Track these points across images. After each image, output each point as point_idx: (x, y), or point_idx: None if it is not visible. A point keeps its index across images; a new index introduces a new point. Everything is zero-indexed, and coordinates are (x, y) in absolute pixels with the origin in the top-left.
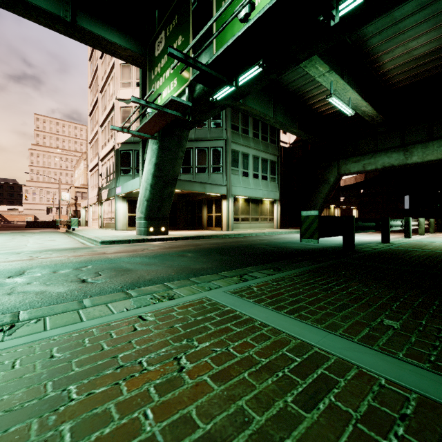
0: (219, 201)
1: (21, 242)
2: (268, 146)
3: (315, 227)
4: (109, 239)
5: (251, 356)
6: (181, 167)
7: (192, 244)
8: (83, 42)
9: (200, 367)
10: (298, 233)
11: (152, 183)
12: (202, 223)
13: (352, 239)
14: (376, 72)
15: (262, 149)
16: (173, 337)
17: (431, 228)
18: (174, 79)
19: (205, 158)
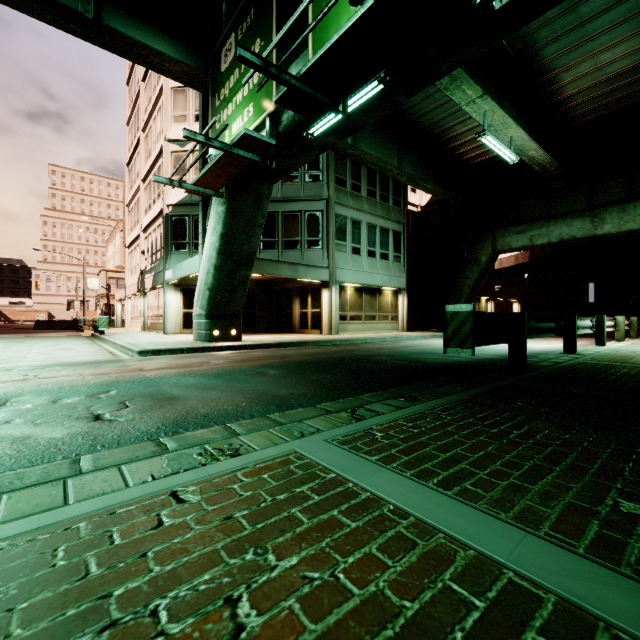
0: (318, 290)
1: (19, 352)
2: (390, 209)
3: (469, 330)
4: (152, 347)
5: (382, 595)
6: (261, 240)
7: (276, 356)
8: (113, 51)
9: (277, 627)
10: (434, 338)
11: (217, 263)
12: (293, 323)
13: (523, 348)
14: (550, 99)
15: (381, 214)
16: (228, 543)
17: (632, 330)
18: (249, 104)
19: (297, 227)
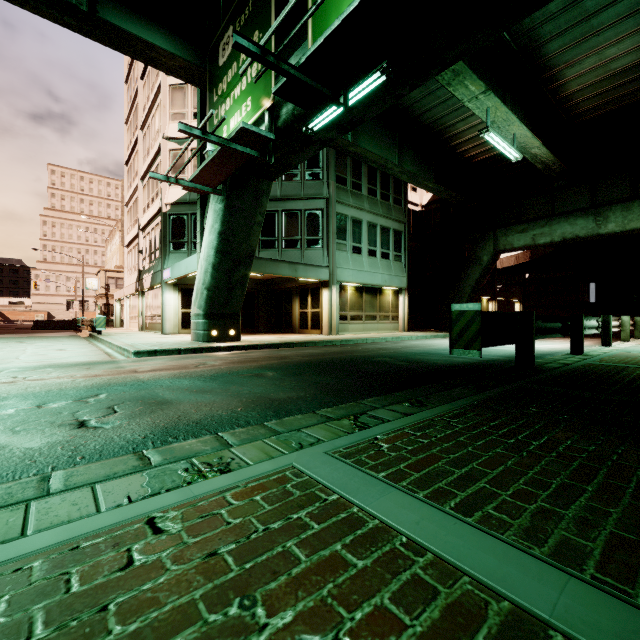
0: (318, 290)
1: (13, 353)
2: (391, 208)
3: (476, 330)
4: (148, 348)
5: None
6: (260, 239)
7: (275, 356)
8: (109, 45)
9: None
10: (435, 339)
11: (215, 262)
12: (292, 323)
13: (531, 349)
14: (553, 95)
15: (382, 213)
16: (209, 590)
17: (637, 330)
18: (247, 98)
19: (296, 226)
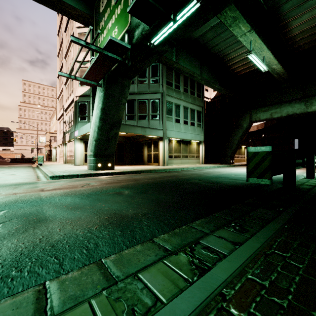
0: (157, 142)
1: None
2: (195, 99)
3: (267, 165)
4: (60, 174)
5: None
6: (126, 115)
7: (132, 179)
8: (37, 1)
9: None
10: (220, 168)
11: (99, 125)
12: (143, 159)
13: (294, 176)
14: (284, 36)
15: (191, 101)
16: None
17: None
18: (115, 27)
19: (145, 108)
